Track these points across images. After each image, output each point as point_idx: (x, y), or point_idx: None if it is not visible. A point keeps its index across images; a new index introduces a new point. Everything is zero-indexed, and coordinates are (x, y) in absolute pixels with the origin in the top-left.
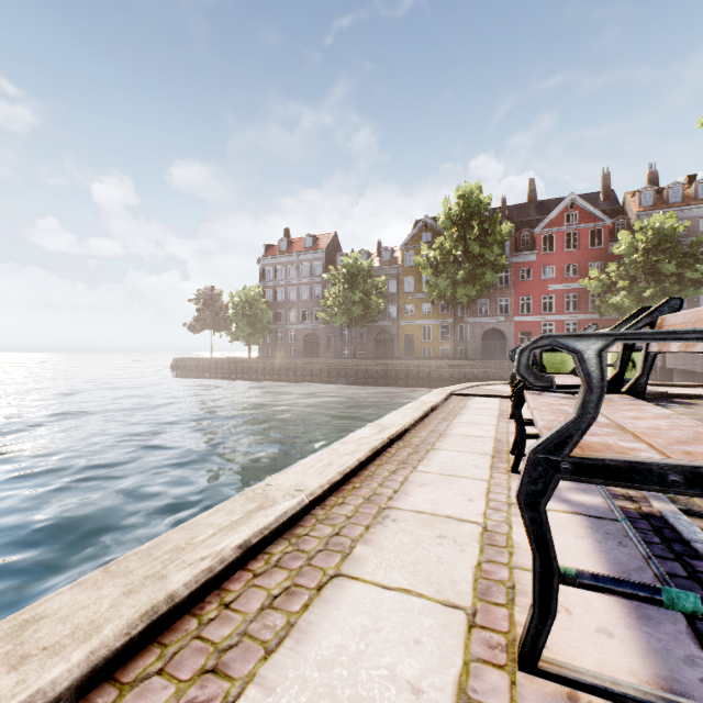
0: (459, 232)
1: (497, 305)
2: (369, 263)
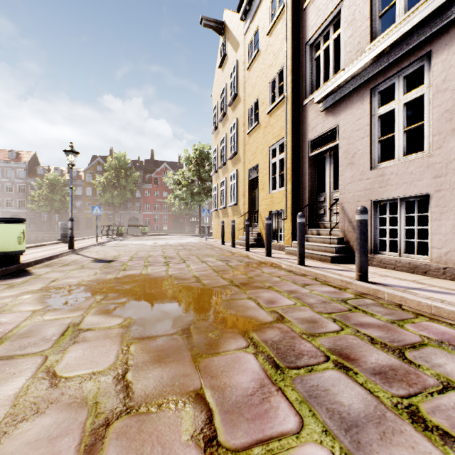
0: (116, 173)
1: (135, 206)
2: (65, 179)
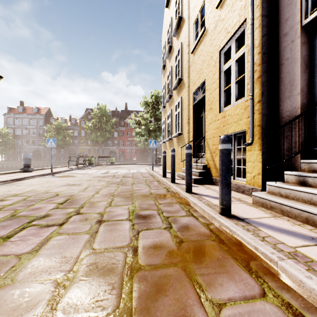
0: (99, 119)
1: (114, 143)
2: (66, 125)
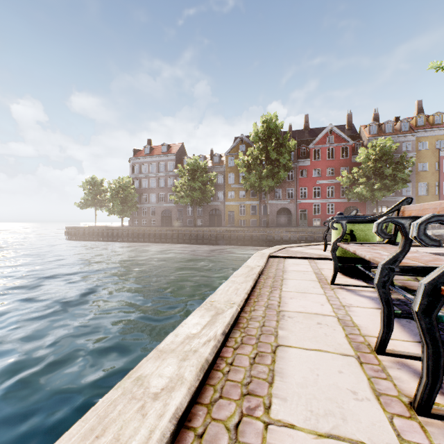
0: (263, 144)
1: (286, 193)
2: (205, 163)
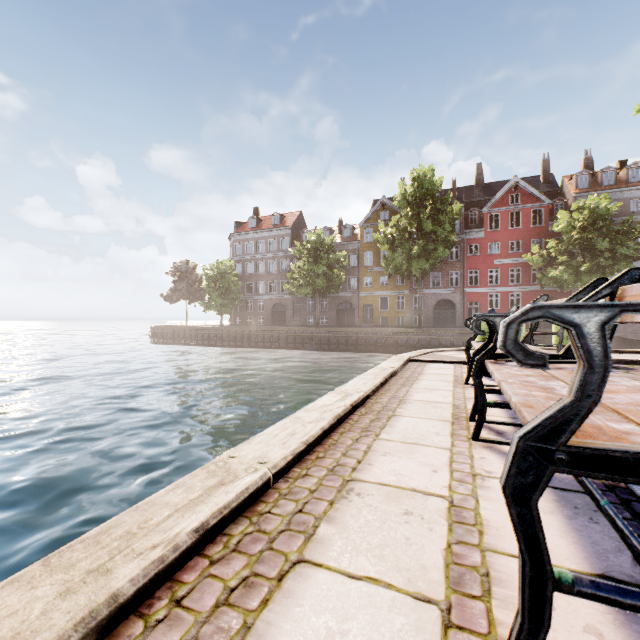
0: (414, 211)
1: (447, 278)
2: (331, 239)
